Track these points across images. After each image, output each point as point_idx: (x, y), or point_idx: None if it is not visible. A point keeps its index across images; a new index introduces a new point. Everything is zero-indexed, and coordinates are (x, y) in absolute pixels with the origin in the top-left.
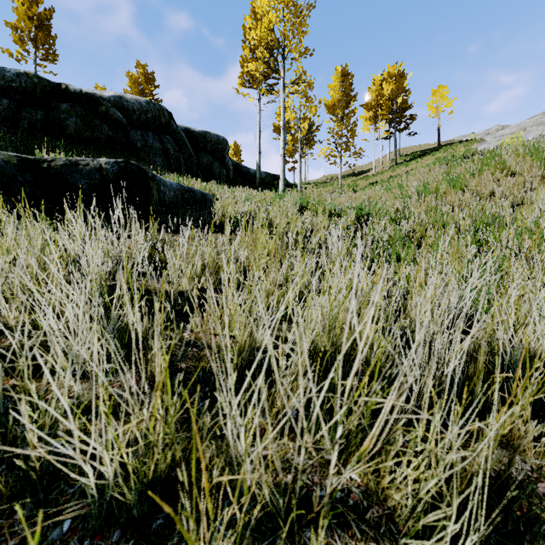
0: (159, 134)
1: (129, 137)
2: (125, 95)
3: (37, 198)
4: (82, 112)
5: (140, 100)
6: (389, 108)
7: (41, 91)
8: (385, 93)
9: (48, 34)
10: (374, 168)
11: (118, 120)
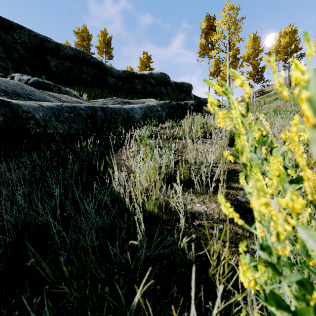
0: (165, 87)
1: (155, 89)
2: (152, 72)
3: (181, 113)
4: (142, 82)
5: (158, 73)
6: (285, 52)
7: (129, 76)
8: (282, 44)
9: (110, 48)
10: (274, 89)
11: (152, 83)
